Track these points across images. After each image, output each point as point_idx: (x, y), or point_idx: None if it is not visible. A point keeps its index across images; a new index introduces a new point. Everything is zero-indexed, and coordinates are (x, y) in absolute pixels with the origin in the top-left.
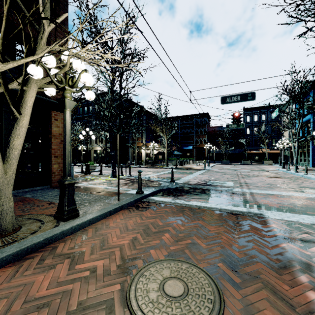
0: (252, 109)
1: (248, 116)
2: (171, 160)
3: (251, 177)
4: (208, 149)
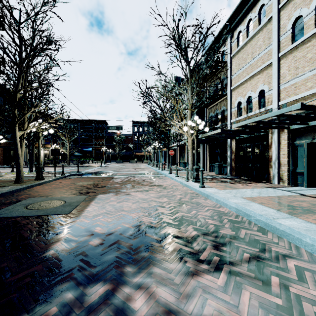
0: (138, 122)
1: (136, 127)
2: (72, 160)
3: (125, 169)
4: (104, 152)
